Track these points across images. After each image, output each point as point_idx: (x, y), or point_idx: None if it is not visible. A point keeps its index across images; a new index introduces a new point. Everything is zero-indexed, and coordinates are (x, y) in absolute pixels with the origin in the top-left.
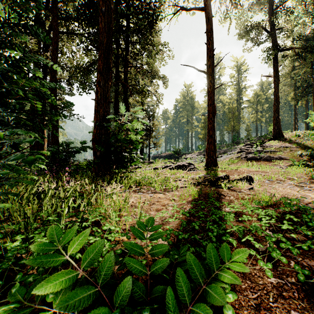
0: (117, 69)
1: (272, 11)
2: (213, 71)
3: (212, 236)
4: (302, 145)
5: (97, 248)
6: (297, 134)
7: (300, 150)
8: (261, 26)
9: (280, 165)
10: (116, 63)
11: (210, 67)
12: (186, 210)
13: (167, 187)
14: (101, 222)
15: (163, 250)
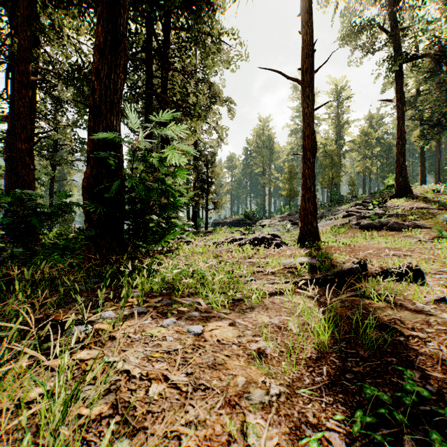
0: (149, 72)
1: (394, 0)
2: (311, 81)
3: None
4: (446, 206)
5: None
6: (434, 188)
7: (445, 213)
8: (379, 23)
9: (417, 236)
10: (147, 61)
11: (307, 74)
12: None
13: (238, 292)
14: None
15: None
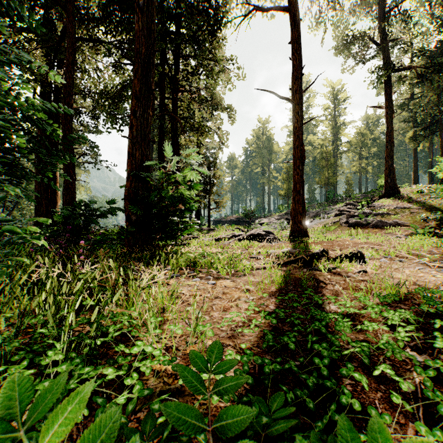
0: (162, 94)
1: (383, 15)
2: (301, 99)
3: (321, 365)
4: (427, 206)
5: (104, 432)
6: (419, 189)
7: (424, 213)
8: (368, 36)
9: (396, 233)
10: (161, 85)
11: (297, 93)
12: (269, 310)
13: (236, 268)
14: (131, 337)
15: (242, 421)
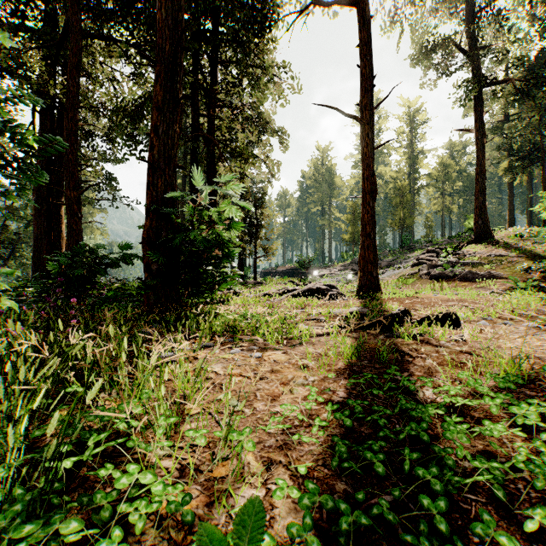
0: (195, 110)
1: (472, 15)
2: (371, 117)
3: (434, 511)
4: (528, 253)
5: None
6: (518, 232)
7: (525, 262)
8: (454, 42)
9: (491, 288)
10: (193, 98)
11: (366, 110)
12: (338, 398)
13: (290, 334)
14: (124, 452)
15: None
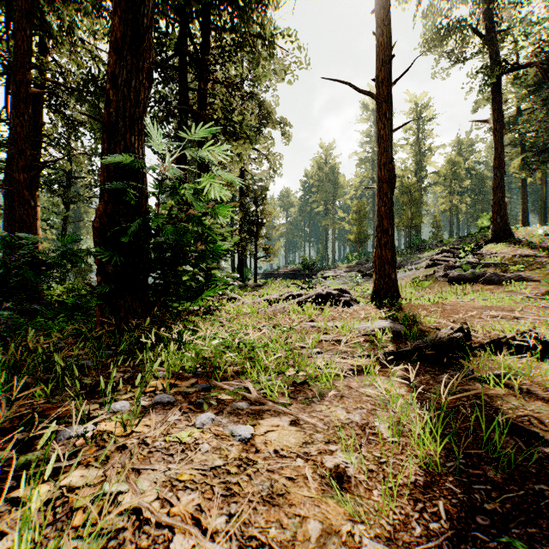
0: (183, 84)
1: None
2: (389, 95)
3: None
4: None
5: None
6: (541, 231)
7: None
8: (471, 25)
9: (522, 292)
10: (181, 70)
11: (383, 86)
12: None
13: (301, 371)
14: None
15: None
